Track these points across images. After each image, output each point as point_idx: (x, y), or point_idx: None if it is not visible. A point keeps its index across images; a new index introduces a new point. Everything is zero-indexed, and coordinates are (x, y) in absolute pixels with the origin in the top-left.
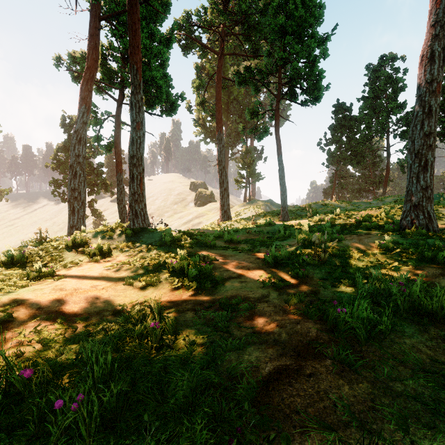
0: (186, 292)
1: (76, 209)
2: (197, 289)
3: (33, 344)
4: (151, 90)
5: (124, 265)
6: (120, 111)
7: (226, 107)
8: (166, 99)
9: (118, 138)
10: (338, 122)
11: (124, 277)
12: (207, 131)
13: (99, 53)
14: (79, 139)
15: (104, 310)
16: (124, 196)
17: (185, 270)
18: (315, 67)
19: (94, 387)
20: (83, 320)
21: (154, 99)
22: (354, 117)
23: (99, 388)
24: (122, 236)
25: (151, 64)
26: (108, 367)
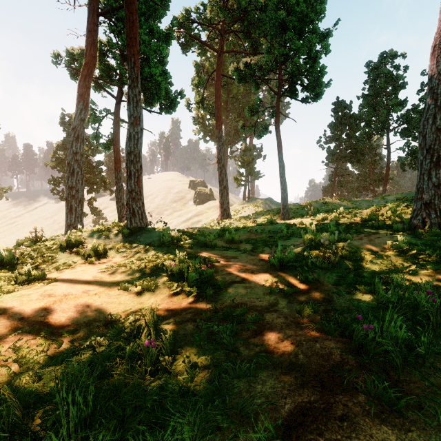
0: (186, 299)
1: (73, 207)
2: (197, 295)
3: (9, 364)
4: (150, 87)
5: (119, 267)
6: (119, 108)
7: (225, 105)
8: (165, 96)
9: (117, 136)
10: (337, 119)
11: (119, 280)
12: (206, 130)
13: (97, 49)
14: (77, 136)
15: (95, 320)
16: (122, 194)
17: (184, 274)
18: (316, 63)
19: (69, 437)
20: (70, 333)
21: (152, 96)
22: (354, 115)
23: (75, 437)
24: (119, 235)
25: (150, 60)
26: (89, 408)
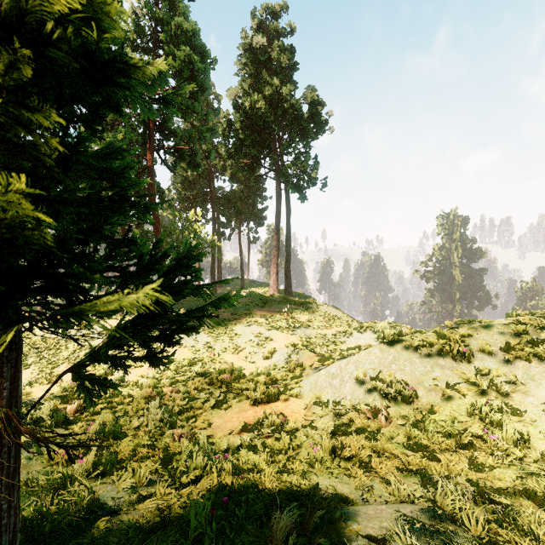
0: None
1: None
2: None
3: None
4: None
5: None
6: None
7: None
8: None
9: None
10: None
11: None
12: None
13: None
14: None
15: None
16: None
17: None
18: None
19: None
20: None
21: None
22: None
23: None
24: None
25: None
26: None
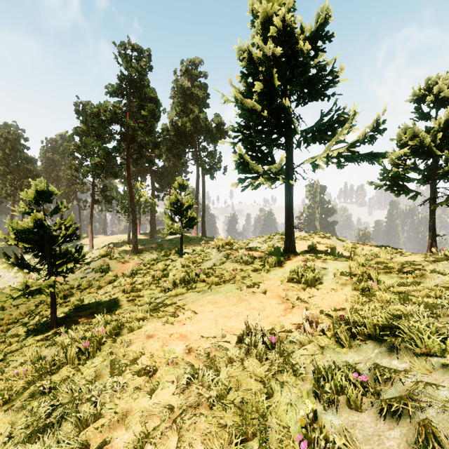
0: None
1: None
2: None
3: None
4: None
5: None
6: None
7: None
8: None
9: None
10: None
11: None
12: None
13: None
14: None
15: None
16: None
17: None
18: None
19: None
20: None
21: None
22: None
23: None
24: None
25: None
26: None
